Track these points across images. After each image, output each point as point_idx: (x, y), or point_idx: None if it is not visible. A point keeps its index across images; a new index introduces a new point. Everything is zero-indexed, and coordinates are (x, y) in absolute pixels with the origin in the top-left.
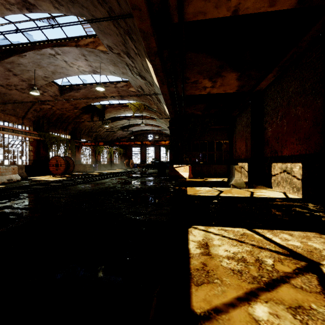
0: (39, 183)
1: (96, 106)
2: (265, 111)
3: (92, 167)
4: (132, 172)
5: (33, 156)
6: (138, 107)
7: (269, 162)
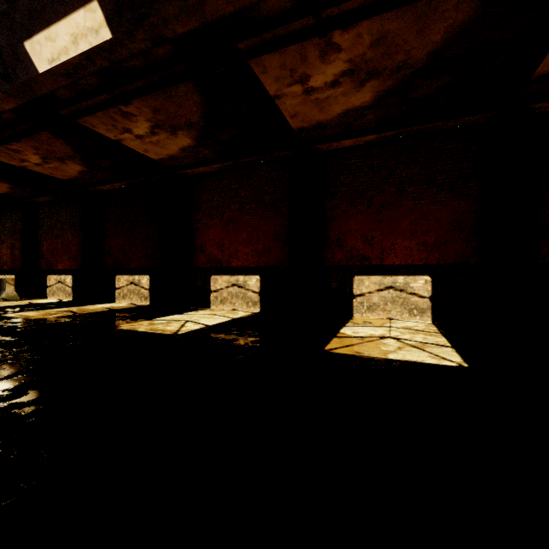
0: None
1: None
2: (40, 225)
3: None
4: None
5: None
6: None
7: (45, 274)
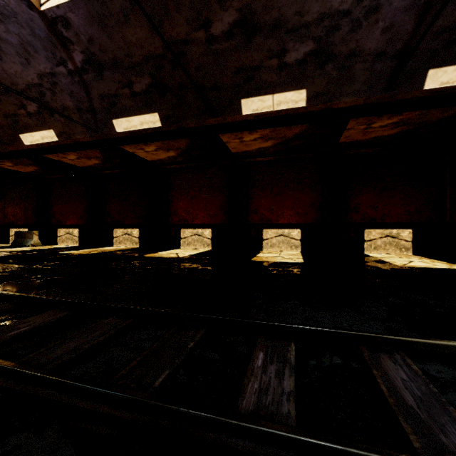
0: None
1: None
2: (51, 194)
3: None
4: None
5: None
6: None
7: (55, 228)
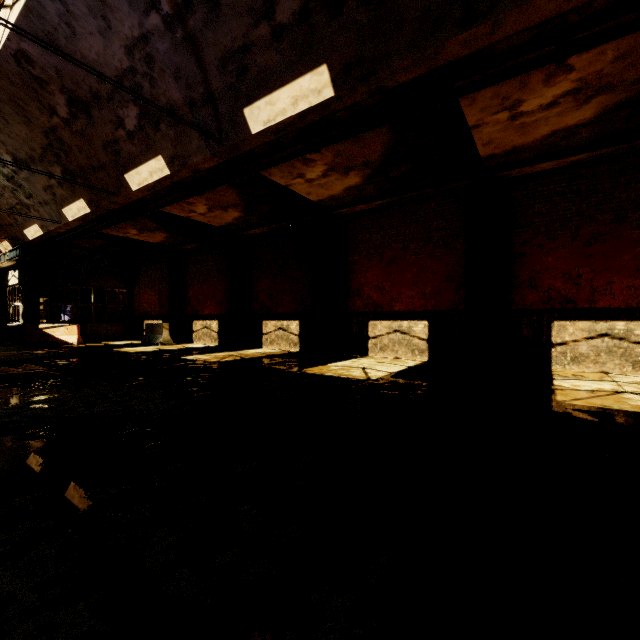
0: None
1: None
2: (186, 272)
3: None
4: None
5: None
6: None
7: (191, 320)
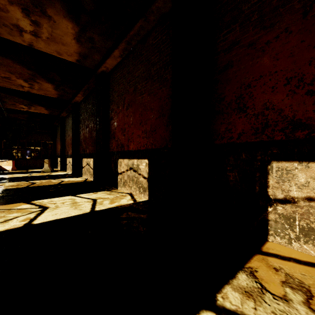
0: None
1: None
2: (65, 130)
3: None
4: None
5: None
6: None
7: (66, 157)
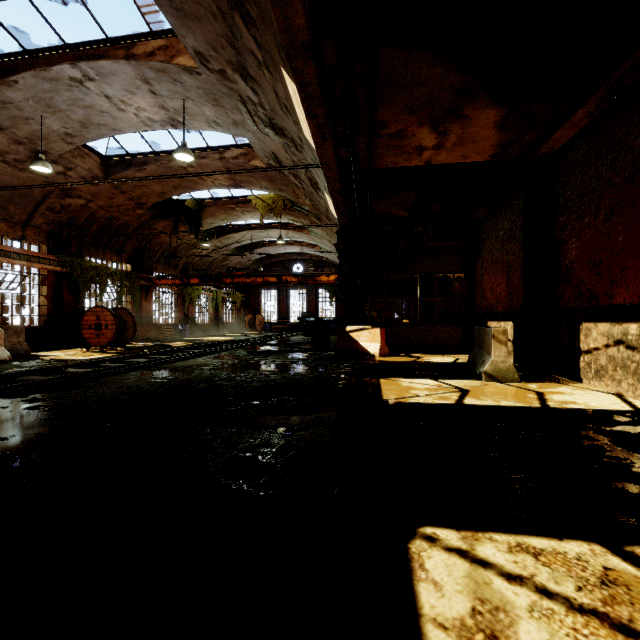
0: (41, 369)
1: (183, 202)
2: (561, 203)
3: (177, 331)
4: (258, 341)
5: (47, 306)
6: (271, 205)
7: (572, 320)
